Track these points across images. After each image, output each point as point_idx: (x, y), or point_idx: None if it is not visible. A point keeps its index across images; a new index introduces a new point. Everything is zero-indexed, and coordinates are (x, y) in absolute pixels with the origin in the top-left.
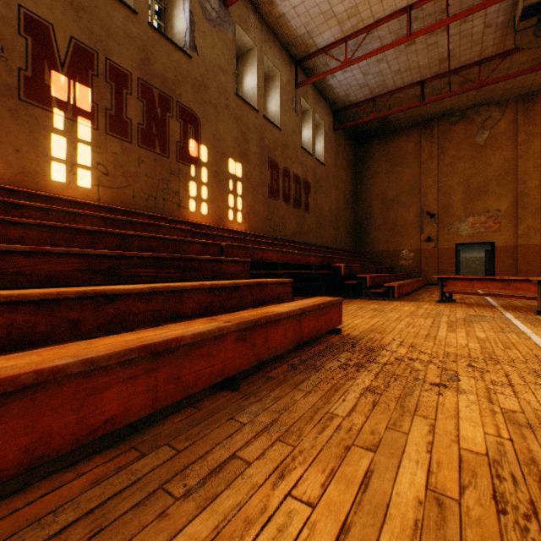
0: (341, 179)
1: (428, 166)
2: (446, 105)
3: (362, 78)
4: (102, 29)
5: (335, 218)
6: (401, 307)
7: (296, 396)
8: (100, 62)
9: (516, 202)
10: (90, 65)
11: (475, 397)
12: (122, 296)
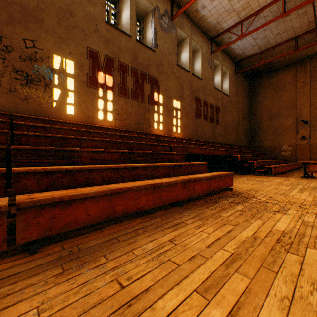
0: (239, 103)
1: (302, 89)
2: (316, 48)
3: (253, 41)
4: (117, 48)
5: (235, 127)
6: (274, 180)
7: (206, 210)
8: (116, 63)
9: None
10: (112, 66)
11: (292, 216)
12: (137, 168)
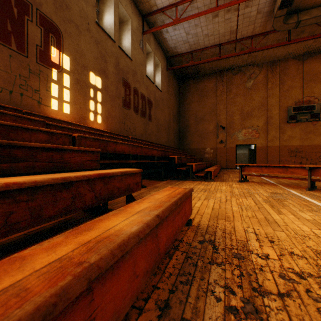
0: (171, 102)
1: (221, 98)
2: (231, 62)
3: (185, 36)
4: None
5: (167, 127)
6: (219, 187)
7: None
8: None
9: (267, 122)
10: None
11: None
12: None
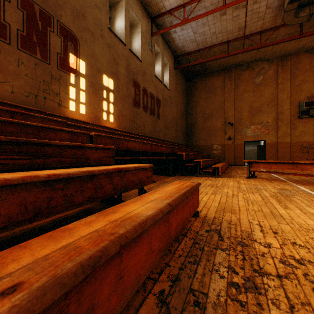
0: (178, 100)
1: (229, 95)
2: (240, 58)
3: (193, 35)
4: None
5: (175, 124)
6: (227, 182)
7: None
8: None
9: (277, 117)
10: None
11: None
12: None
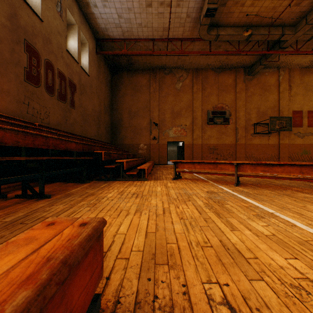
0: (102, 91)
1: (154, 95)
2: (164, 61)
3: (117, 18)
4: None
5: (97, 118)
6: (154, 188)
7: None
8: None
9: (193, 122)
10: None
11: None
12: None
